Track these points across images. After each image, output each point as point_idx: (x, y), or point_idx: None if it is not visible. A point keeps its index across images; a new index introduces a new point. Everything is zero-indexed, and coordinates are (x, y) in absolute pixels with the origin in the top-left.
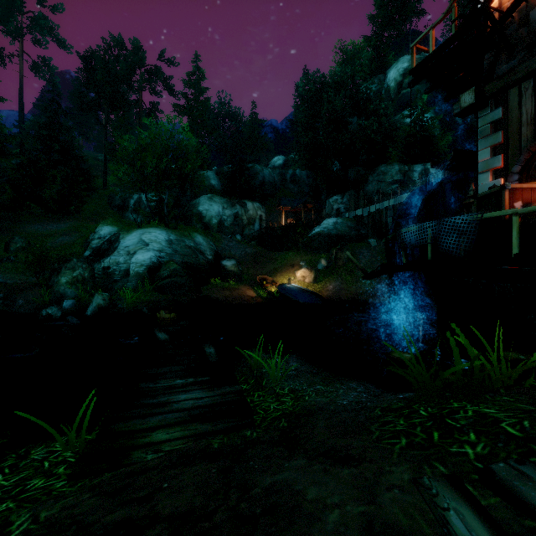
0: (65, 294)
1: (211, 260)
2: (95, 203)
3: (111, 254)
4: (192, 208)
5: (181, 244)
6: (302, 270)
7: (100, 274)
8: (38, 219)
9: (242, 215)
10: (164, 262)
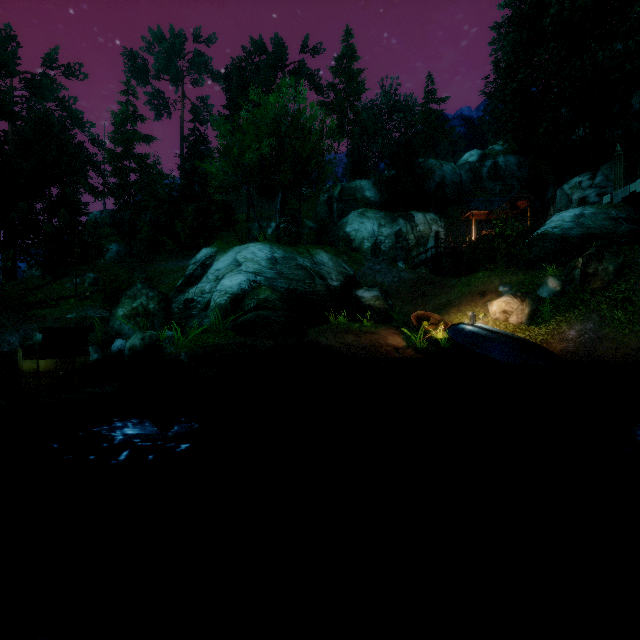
0: (122, 331)
1: (336, 287)
2: (233, 237)
3: (200, 281)
4: (338, 231)
5: (290, 264)
6: (502, 298)
7: (180, 307)
8: (174, 257)
9: (407, 233)
10: (253, 287)
